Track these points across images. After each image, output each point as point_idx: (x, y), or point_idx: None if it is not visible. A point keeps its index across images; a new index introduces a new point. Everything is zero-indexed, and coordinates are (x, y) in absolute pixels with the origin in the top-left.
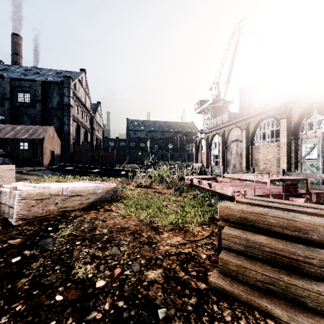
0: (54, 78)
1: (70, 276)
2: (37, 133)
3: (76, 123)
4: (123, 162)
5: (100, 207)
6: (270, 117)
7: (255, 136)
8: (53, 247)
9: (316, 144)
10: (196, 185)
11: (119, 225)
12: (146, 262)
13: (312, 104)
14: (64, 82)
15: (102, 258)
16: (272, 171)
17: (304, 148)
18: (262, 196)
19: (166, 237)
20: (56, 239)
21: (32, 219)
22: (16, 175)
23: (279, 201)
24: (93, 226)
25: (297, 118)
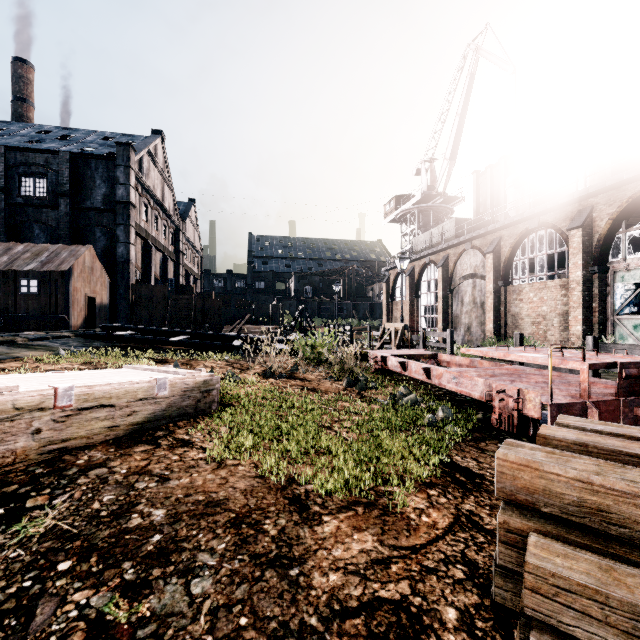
0: (98, 148)
1: None
2: (58, 260)
3: (144, 241)
4: (240, 321)
5: (163, 435)
6: (545, 226)
7: (514, 266)
8: None
9: None
10: (393, 371)
11: (203, 493)
12: None
13: (639, 197)
14: (117, 155)
15: (122, 636)
16: (550, 340)
17: (620, 290)
18: (571, 406)
19: (330, 536)
20: None
21: None
22: None
23: None
24: (129, 499)
25: (605, 227)
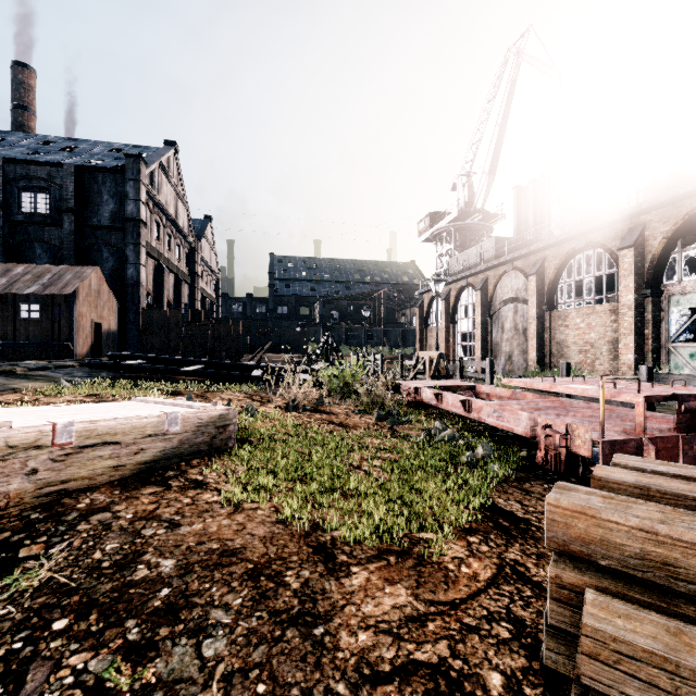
0: (106, 161)
1: None
2: (61, 282)
3: (156, 262)
4: (260, 349)
5: (174, 475)
6: (593, 245)
7: (559, 290)
8: None
9: None
10: (428, 404)
11: (217, 541)
12: None
13: None
14: (127, 168)
15: None
16: (599, 370)
17: (675, 315)
18: (625, 443)
19: (359, 590)
20: None
21: None
22: None
23: None
24: (135, 547)
25: (659, 246)
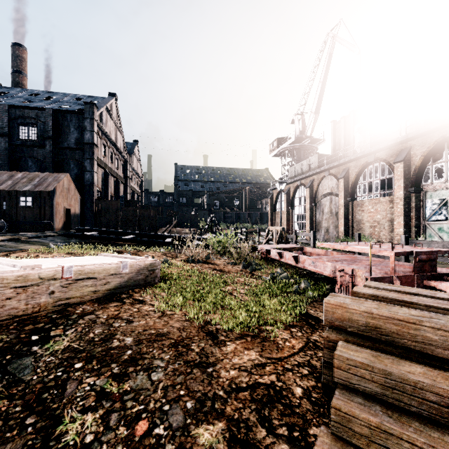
0: (72, 106)
1: (50, 442)
2: (46, 183)
3: (103, 170)
4: (169, 225)
5: (126, 297)
6: (379, 160)
7: (358, 188)
8: (33, 375)
9: (447, 198)
10: (274, 259)
11: (154, 329)
12: (196, 406)
13: (442, 141)
14: (85, 111)
15: (116, 399)
16: (382, 238)
17: (429, 204)
18: (383, 279)
19: (231, 352)
20: (41, 358)
21: (7, 321)
22: (9, 245)
23: (427, 292)
24: (110, 332)
25: (419, 161)
